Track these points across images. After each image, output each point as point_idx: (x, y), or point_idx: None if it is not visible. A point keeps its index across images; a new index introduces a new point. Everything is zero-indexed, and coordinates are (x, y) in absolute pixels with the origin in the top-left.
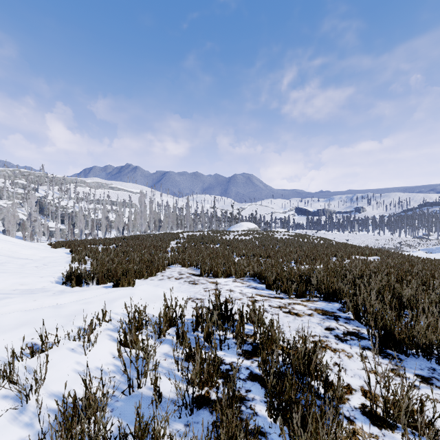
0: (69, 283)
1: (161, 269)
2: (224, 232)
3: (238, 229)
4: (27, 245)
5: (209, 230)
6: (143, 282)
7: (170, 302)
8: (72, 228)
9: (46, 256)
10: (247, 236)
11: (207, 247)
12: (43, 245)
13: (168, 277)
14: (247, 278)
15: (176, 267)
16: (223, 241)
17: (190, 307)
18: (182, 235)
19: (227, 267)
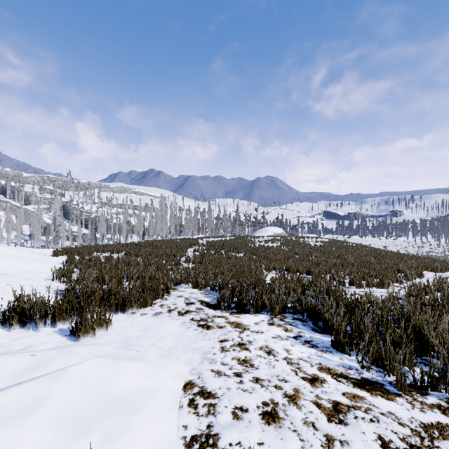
0: (8, 324)
1: (163, 293)
2: (248, 238)
3: (264, 235)
4: (14, 253)
5: (231, 235)
6: (128, 319)
7: (131, 424)
8: (93, 233)
9: (30, 269)
10: (275, 243)
11: (229, 256)
12: (43, 252)
13: (169, 309)
14: (290, 316)
15: (185, 288)
16: (247, 249)
17: (180, 439)
18: (202, 241)
19: (257, 296)
